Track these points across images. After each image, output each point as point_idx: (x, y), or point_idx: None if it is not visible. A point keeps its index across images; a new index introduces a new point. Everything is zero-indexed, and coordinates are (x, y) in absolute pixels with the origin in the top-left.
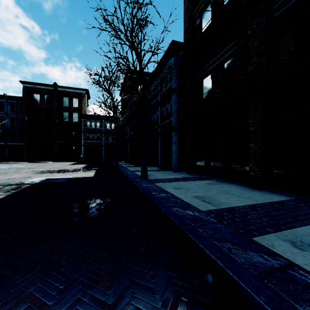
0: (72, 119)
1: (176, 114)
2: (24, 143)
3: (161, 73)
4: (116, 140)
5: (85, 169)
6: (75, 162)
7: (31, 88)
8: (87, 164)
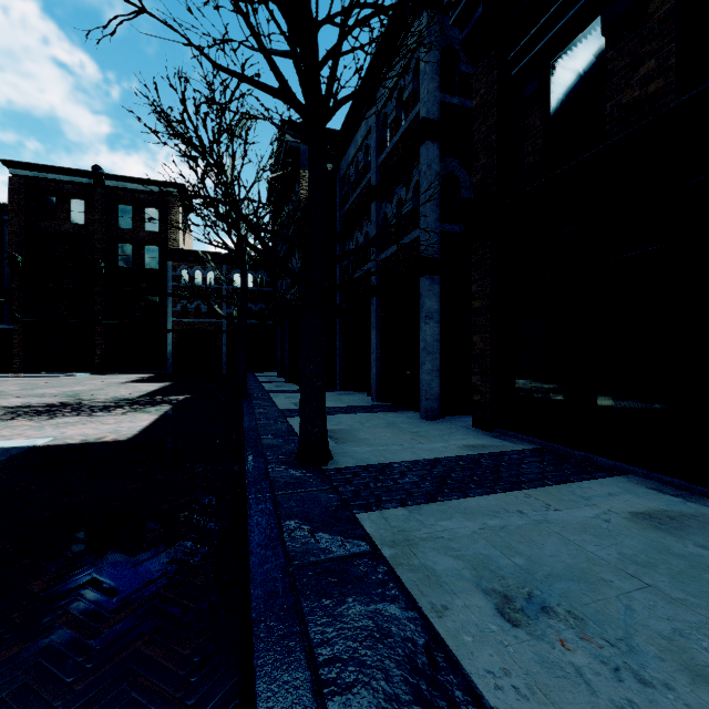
0: (144, 263)
1: (433, 212)
2: (14, 324)
3: (378, 96)
4: (240, 310)
5: (147, 400)
6: (150, 375)
7: (34, 181)
8: (173, 381)
